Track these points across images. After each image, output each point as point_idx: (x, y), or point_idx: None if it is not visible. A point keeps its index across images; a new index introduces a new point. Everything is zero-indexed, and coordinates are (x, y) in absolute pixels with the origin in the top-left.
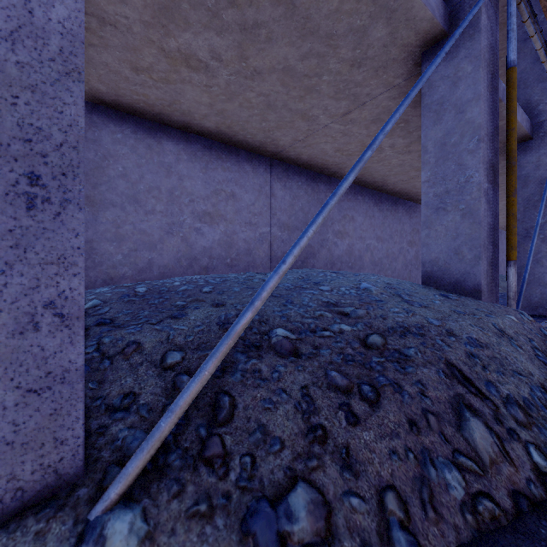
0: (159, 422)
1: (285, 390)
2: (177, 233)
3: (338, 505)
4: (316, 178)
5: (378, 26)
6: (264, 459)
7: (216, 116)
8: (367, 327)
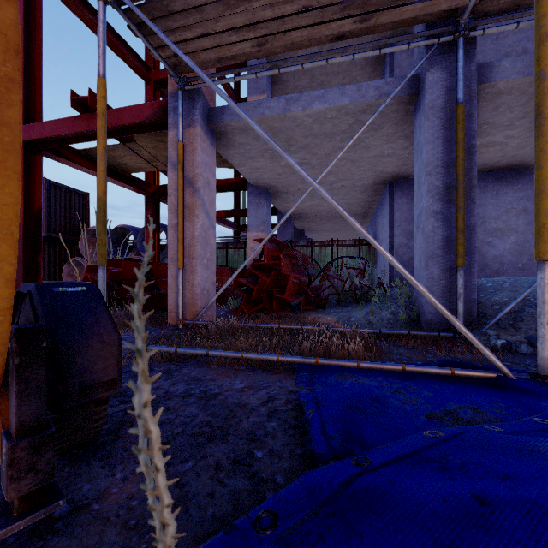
0: (498, 314)
1: None
2: None
3: None
4: None
5: None
6: (534, 331)
7: (507, 159)
8: None
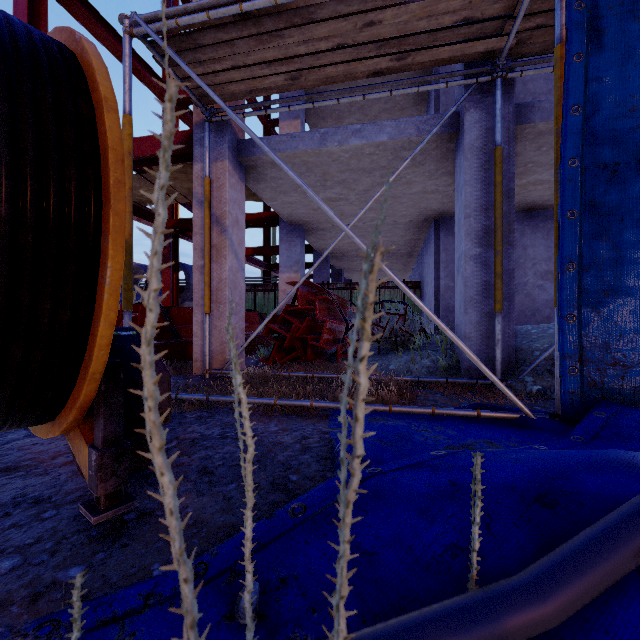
0: (535, 361)
1: None
2: (521, 291)
3: None
4: None
5: None
6: None
7: None
8: None
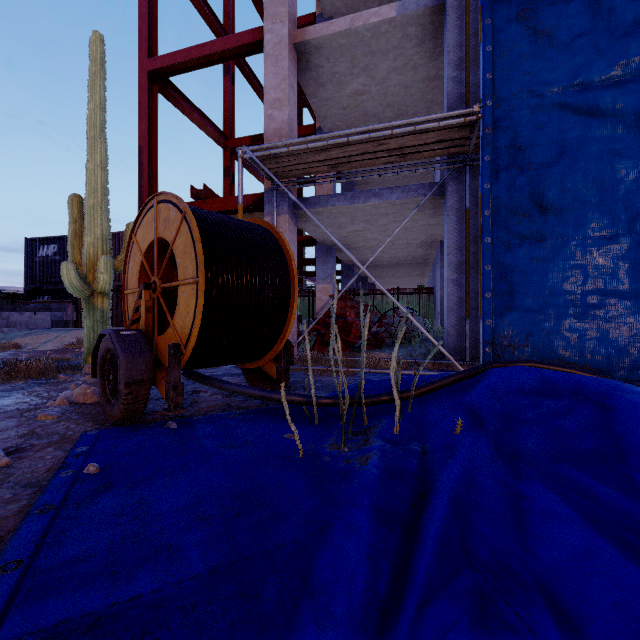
0: None
1: None
2: None
3: None
4: None
5: None
6: None
7: None
8: None
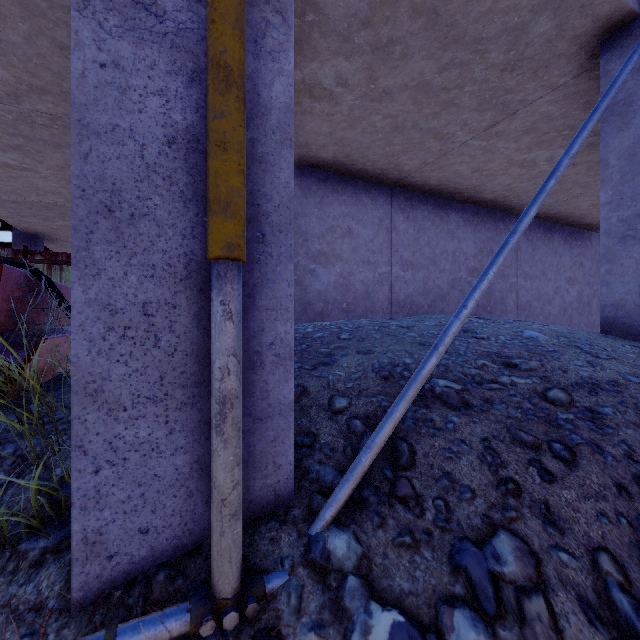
0: (359, 457)
1: (463, 441)
2: None
3: (546, 557)
4: (446, 205)
5: (541, 19)
6: (457, 504)
7: (335, 145)
8: (544, 381)
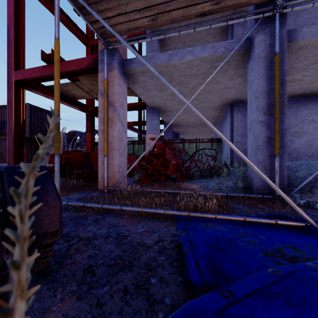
0: (300, 184)
1: None
2: None
3: None
4: None
5: None
6: None
7: (303, 90)
8: None
